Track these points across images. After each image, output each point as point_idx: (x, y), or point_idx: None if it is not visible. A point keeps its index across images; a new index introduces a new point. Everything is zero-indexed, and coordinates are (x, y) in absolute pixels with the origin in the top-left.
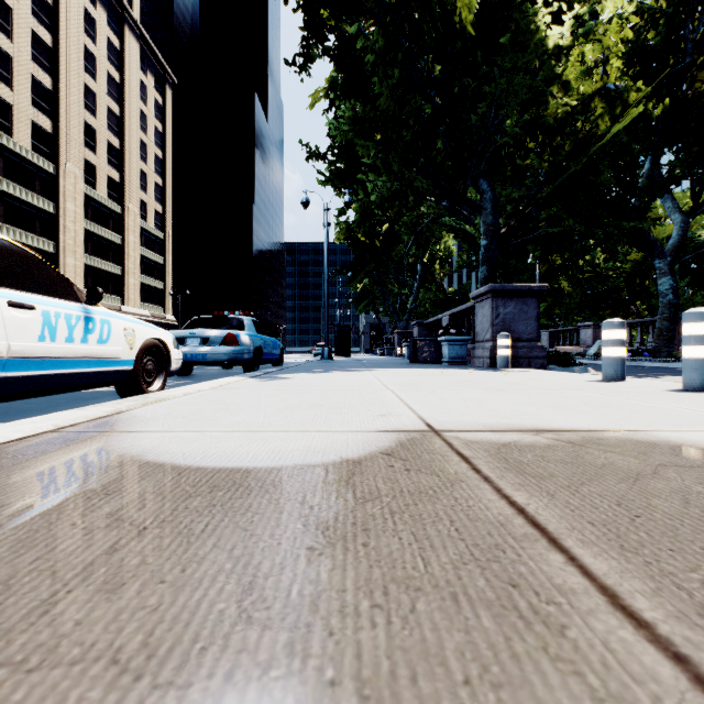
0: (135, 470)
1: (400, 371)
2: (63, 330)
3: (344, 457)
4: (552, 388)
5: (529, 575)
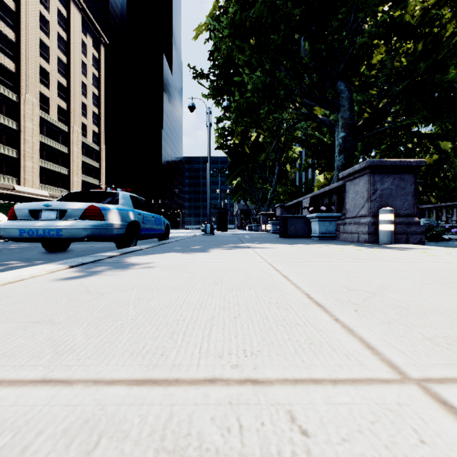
0: None
1: (286, 248)
2: None
3: None
4: None
5: None
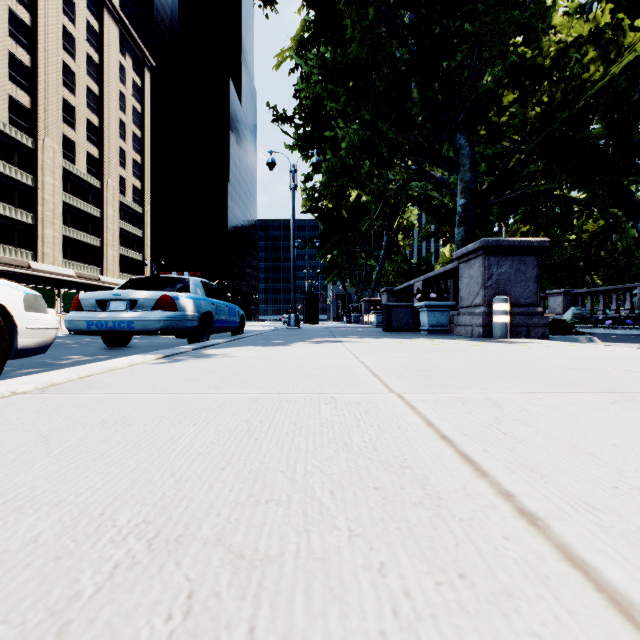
0: None
1: (380, 342)
2: None
3: None
4: None
5: None
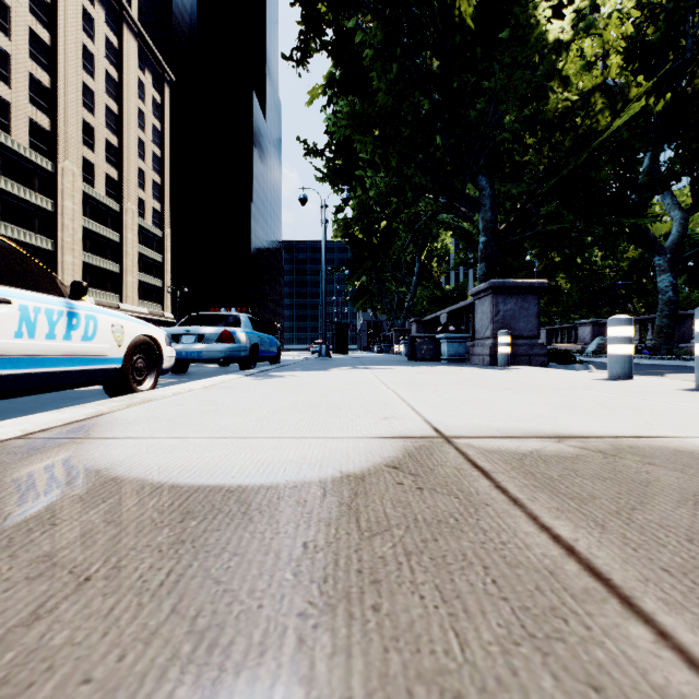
0: (98, 489)
1: (400, 369)
2: (43, 326)
3: (345, 470)
4: (560, 387)
5: (613, 668)
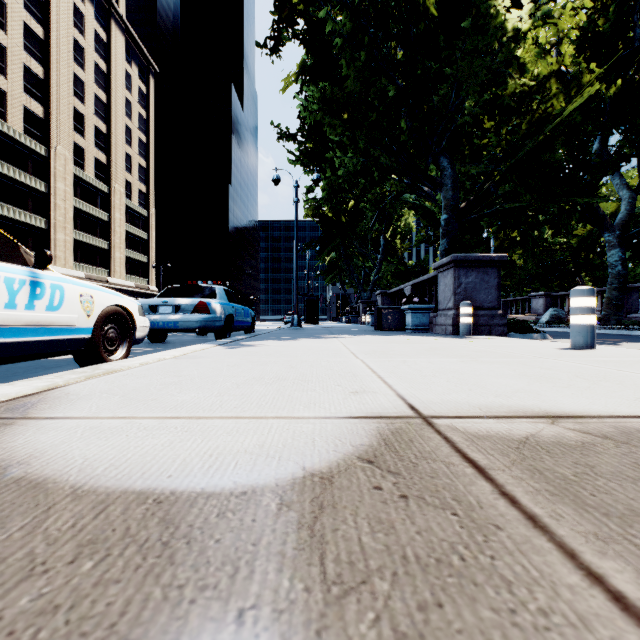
0: None
1: (367, 338)
2: (2, 295)
3: (308, 466)
4: (528, 357)
5: None
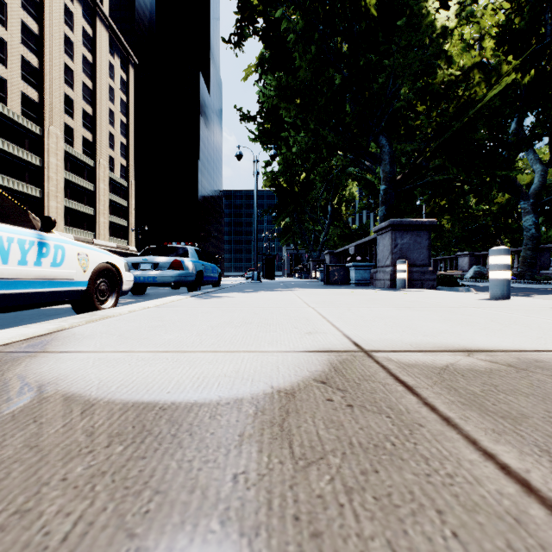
0: (34, 406)
1: (317, 291)
2: (15, 254)
3: (275, 385)
4: (452, 306)
5: None
